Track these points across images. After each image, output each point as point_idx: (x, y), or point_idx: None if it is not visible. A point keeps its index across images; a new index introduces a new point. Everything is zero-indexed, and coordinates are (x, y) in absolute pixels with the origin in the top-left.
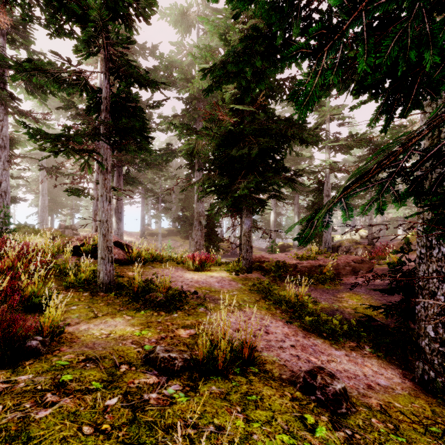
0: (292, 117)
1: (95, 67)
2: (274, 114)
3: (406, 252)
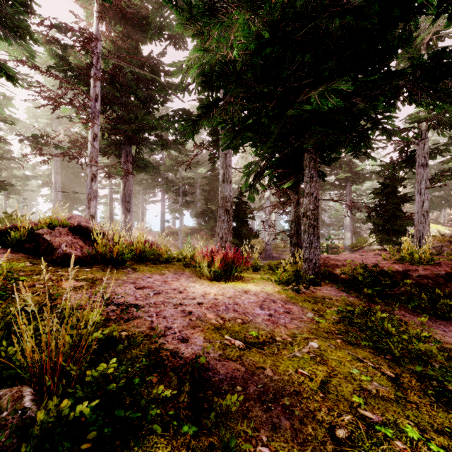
0: None
1: (93, 13)
2: None
3: None
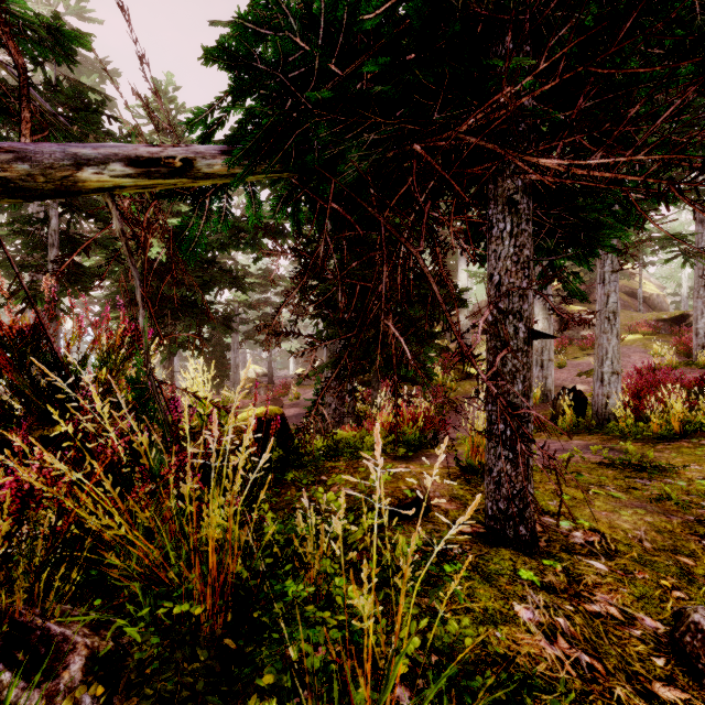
0: (232, 269)
1: None
2: (214, 261)
3: (301, 388)
